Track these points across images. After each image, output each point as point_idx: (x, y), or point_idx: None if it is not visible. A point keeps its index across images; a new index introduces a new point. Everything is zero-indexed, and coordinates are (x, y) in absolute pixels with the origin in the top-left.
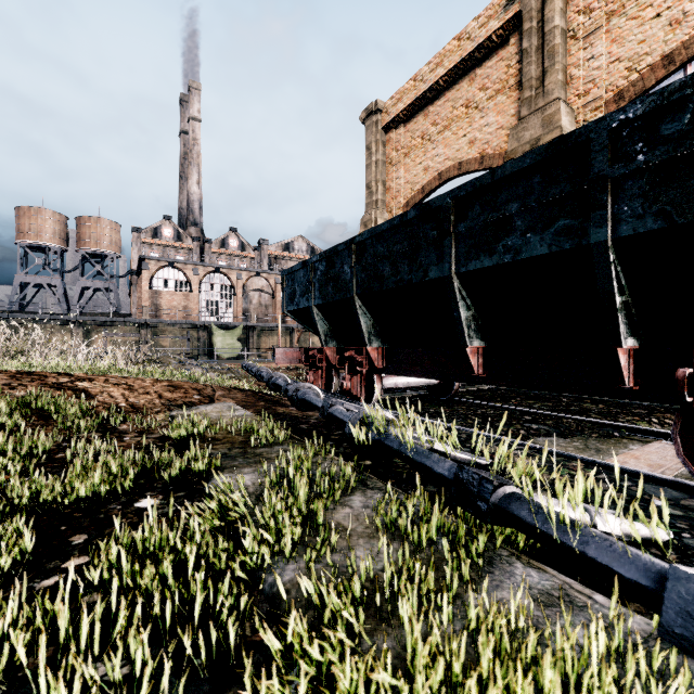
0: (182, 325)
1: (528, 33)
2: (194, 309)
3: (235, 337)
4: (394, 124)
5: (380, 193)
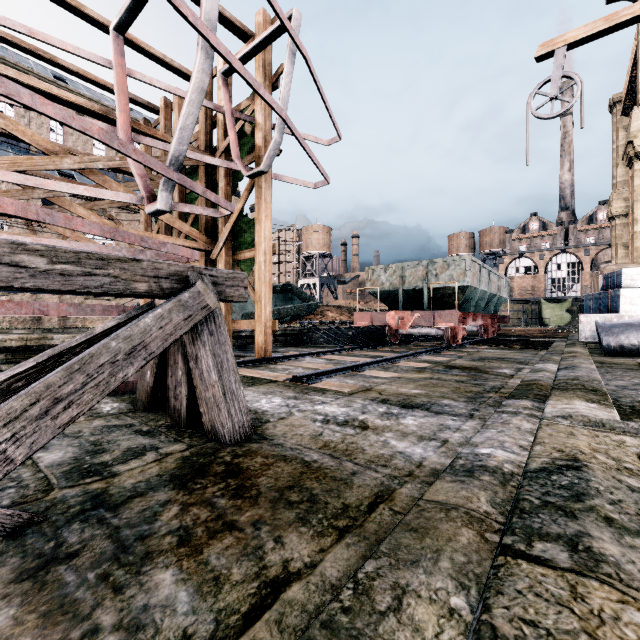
0: (518, 302)
1: (638, 45)
2: (539, 287)
3: (564, 309)
4: (627, 110)
5: (619, 176)
